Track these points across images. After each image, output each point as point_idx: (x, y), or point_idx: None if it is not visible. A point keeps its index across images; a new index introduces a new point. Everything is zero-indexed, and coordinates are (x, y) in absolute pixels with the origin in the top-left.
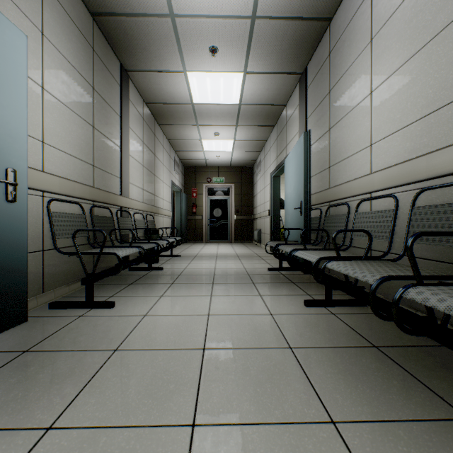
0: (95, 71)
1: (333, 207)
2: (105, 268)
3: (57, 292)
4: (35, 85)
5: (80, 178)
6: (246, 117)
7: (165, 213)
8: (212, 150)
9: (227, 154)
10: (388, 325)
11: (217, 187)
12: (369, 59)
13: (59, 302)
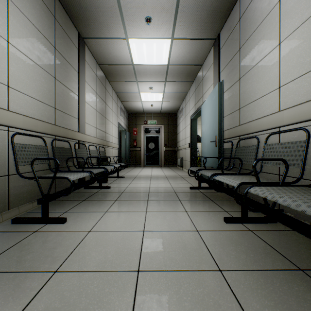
0: (56, 34)
1: (242, 140)
2: (65, 187)
3: (22, 209)
4: (1, 39)
5: (43, 117)
6: (172, 75)
7: (113, 146)
8: (148, 100)
9: (158, 103)
10: (304, 244)
11: (151, 128)
12: (278, 16)
13: (19, 218)
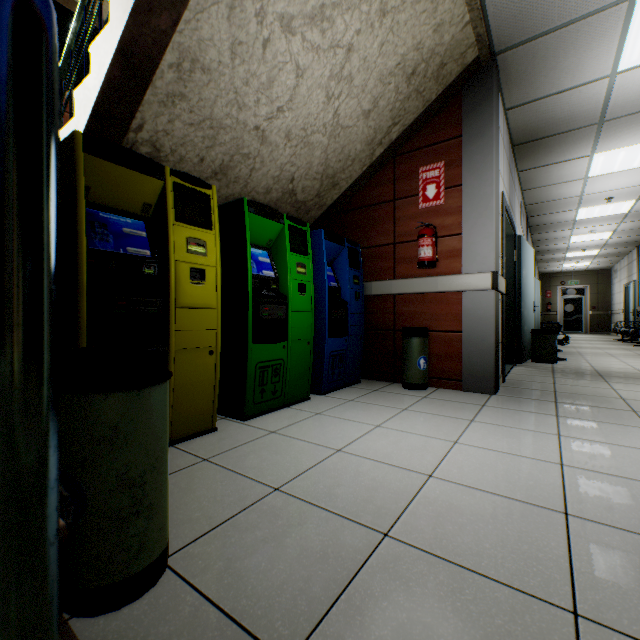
0: None
1: None
2: None
3: None
4: None
5: None
6: (601, 256)
7: None
8: (570, 266)
9: (583, 266)
10: None
11: (570, 288)
12: None
13: None
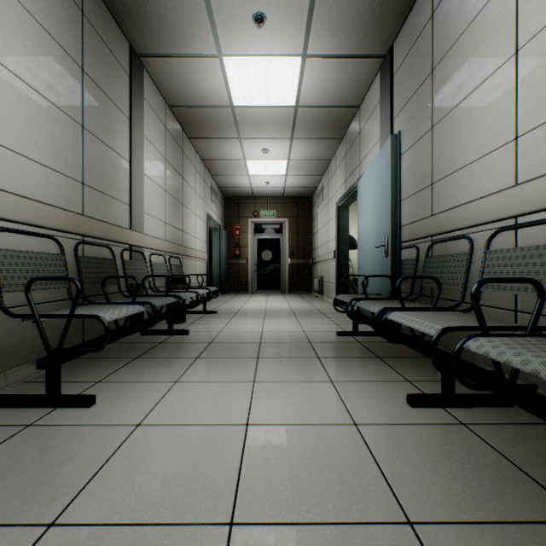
0: (85, 45)
1: (438, 243)
2: (103, 333)
3: (12, 376)
4: None
5: (58, 200)
6: (305, 126)
7: (197, 255)
8: (260, 174)
9: (279, 180)
10: None
11: (266, 223)
12: None
13: (3, 397)
